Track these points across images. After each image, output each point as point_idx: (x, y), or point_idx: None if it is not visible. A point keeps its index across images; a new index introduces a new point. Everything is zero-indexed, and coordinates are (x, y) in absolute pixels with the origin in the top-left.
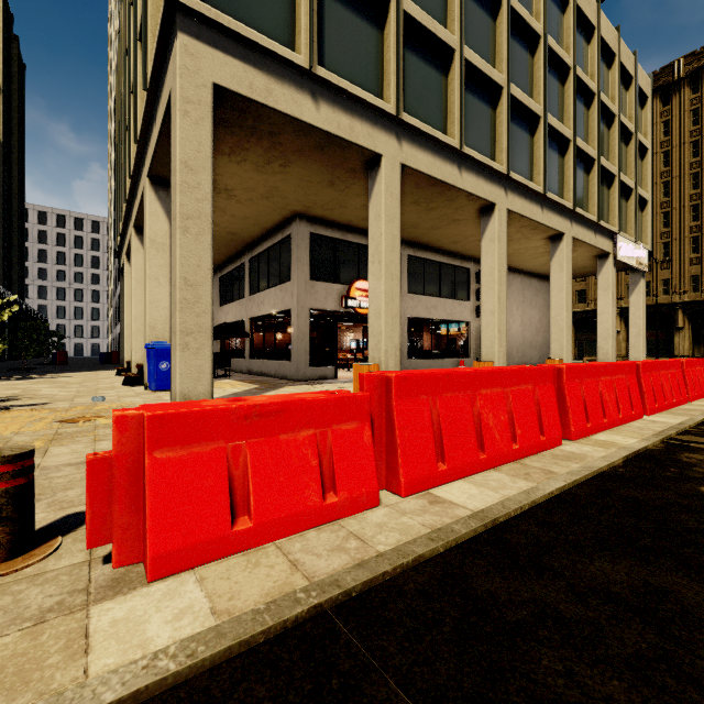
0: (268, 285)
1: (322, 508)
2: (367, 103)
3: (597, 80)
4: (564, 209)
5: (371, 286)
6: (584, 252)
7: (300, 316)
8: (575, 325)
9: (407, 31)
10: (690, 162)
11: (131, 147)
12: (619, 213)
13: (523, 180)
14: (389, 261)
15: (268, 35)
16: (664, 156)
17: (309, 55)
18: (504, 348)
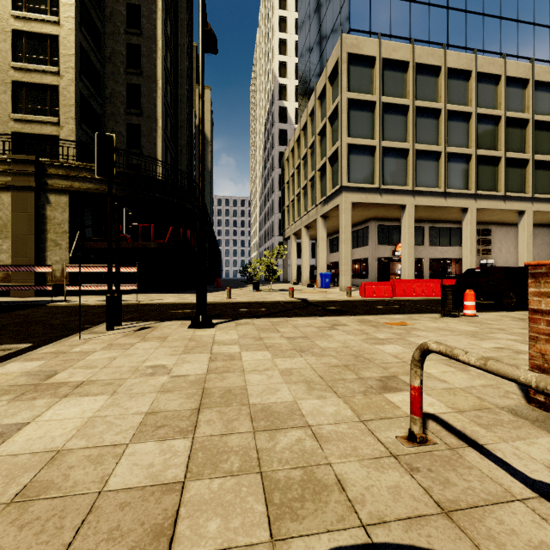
0: (357, 246)
1: (384, 296)
2: (400, 189)
3: None
4: (525, 197)
5: (402, 251)
6: None
7: (373, 260)
8: None
9: (418, 153)
10: None
11: (308, 201)
12: None
13: (486, 193)
14: (409, 242)
15: (366, 181)
16: None
17: (379, 184)
18: None
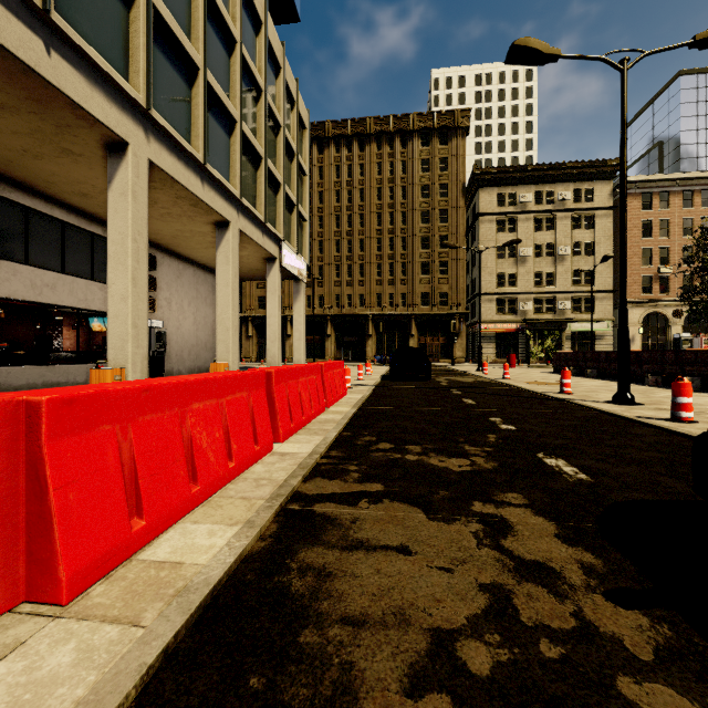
0: None
1: None
2: None
3: (265, 78)
4: (231, 195)
5: None
6: (254, 252)
7: None
8: (257, 328)
9: None
10: (335, 205)
11: None
12: (284, 222)
13: (173, 132)
14: None
15: None
16: (320, 195)
17: None
18: (144, 349)
